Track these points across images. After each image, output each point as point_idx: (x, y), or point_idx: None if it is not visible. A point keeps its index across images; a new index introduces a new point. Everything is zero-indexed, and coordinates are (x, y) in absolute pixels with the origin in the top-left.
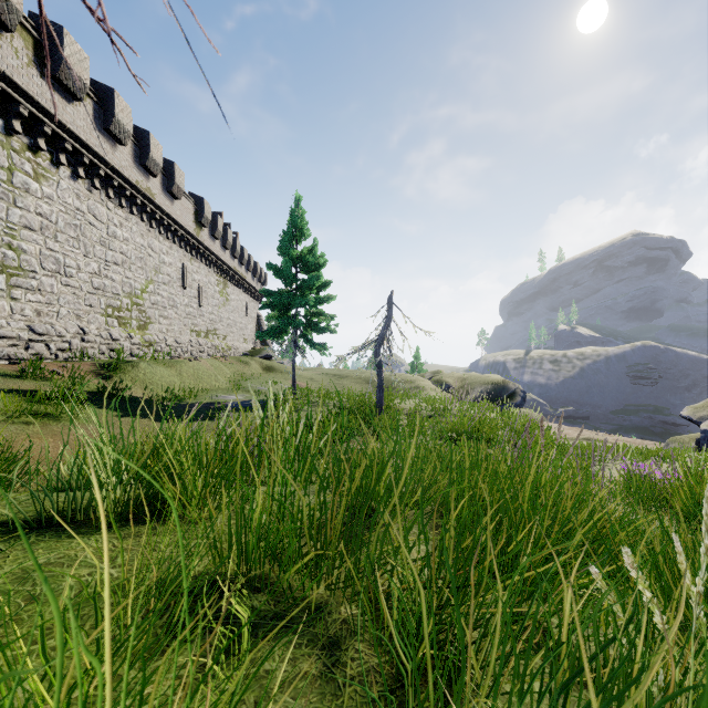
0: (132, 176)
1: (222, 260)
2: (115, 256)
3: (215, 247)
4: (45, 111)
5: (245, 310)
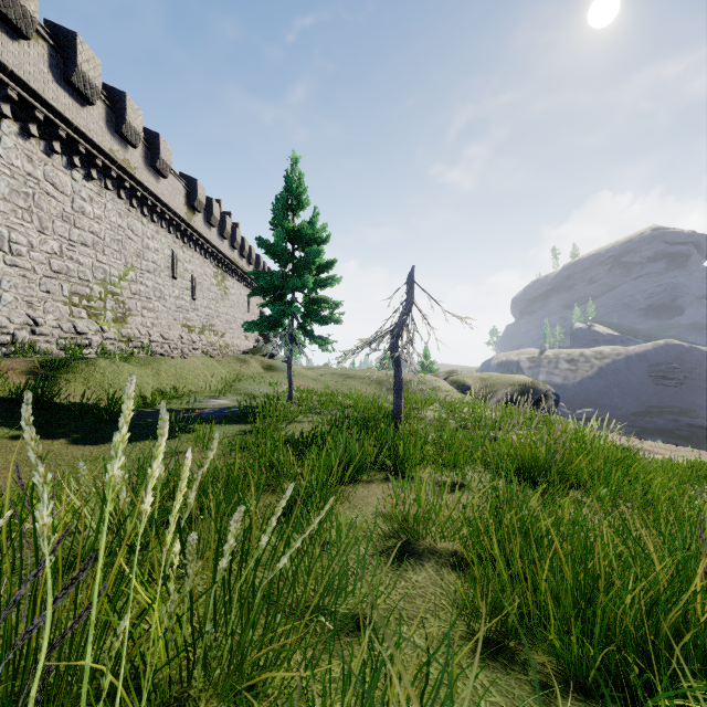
0: (104, 143)
1: (220, 250)
2: (83, 235)
3: (211, 235)
4: None
5: (246, 305)
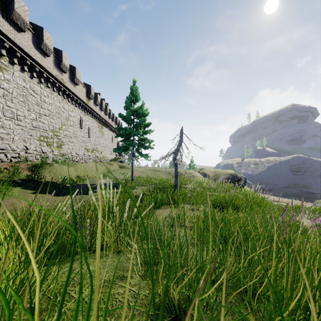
0: (53, 72)
1: (100, 115)
2: (45, 111)
3: (96, 109)
4: (5, 35)
5: (111, 139)
